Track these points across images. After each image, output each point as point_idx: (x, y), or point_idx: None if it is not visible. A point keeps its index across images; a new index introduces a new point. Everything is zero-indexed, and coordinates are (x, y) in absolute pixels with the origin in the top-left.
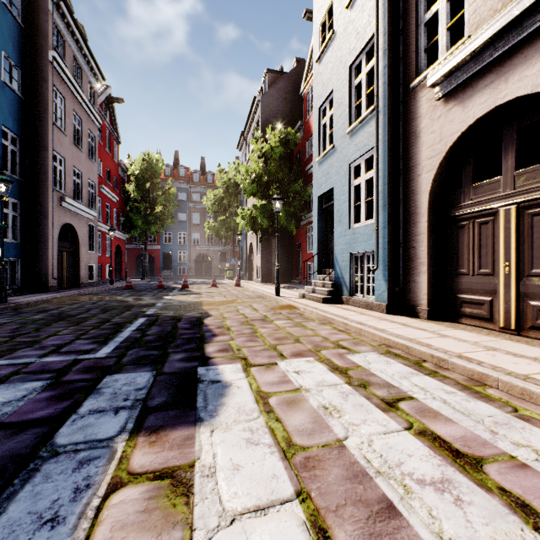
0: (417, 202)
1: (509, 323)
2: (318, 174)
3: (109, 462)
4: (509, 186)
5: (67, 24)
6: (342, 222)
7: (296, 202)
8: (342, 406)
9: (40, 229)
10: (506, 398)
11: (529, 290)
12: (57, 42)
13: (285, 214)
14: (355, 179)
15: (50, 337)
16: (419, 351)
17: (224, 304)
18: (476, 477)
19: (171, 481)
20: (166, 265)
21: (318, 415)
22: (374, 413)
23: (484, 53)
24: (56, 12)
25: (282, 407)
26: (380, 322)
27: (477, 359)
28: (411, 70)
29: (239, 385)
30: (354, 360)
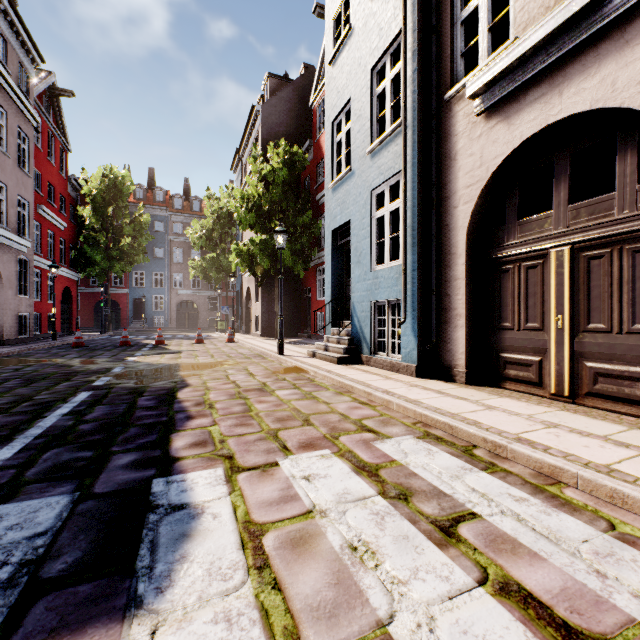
0: (452, 240)
1: (561, 389)
2: (332, 203)
3: None
4: (561, 223)
5: None
6: (362, 263)
7: (304, 239)
8: (377, 542)
9: None
10: (593, 504)
11: (585, 349)
12: None
13: (291, 253)
14: (377, 210)
15: None
16: (468, 433)
17: (209, 367)
18: None
19: None
20: (137, 314)
21: (342, 567)
22: (426, 551)
23: (535, 59)
24: None
25: (284, 553)
26: (411, 390)
27: (540, 442)
28: (445, 78)
29: (216, 511)
30: (386, 451)
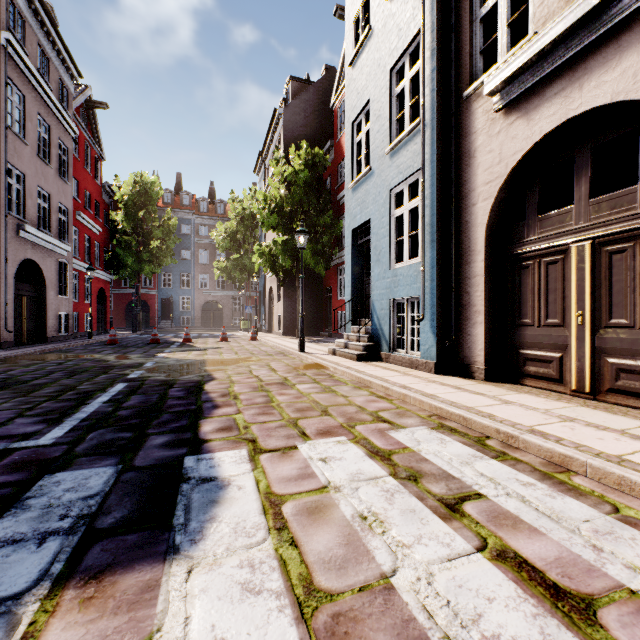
0: (471, 237)
1: (582, 385)
2: (352, 202)
3: None
4: (582, 218)
5: None
6: (381, 261)
7: (325, 238)
8: (386, 513)
9: None
10: (600, 490)
11: (607, 345)
12: (14, 22)
13: (312, 252)
14: (397, 208)
15: None
16: (481, 424)
17: (233, 363)
18: (592, 637)
19: None
20: (165, 314)
21: (353, 531)
22: (431, 523)
23: (554, 53)
24: None
25: (300, 519)
26: (429, 385)
27: (553, 434)
28: (464, 75)
29: (241, 483)
30: (399, 439)
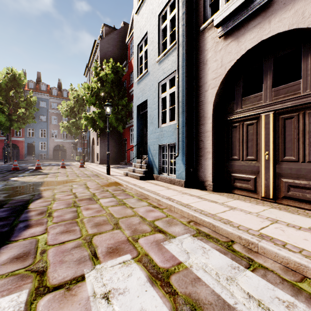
0: (205, 110)
1: (268, 194)
2: (137, 90)
3: None
4: (268, 99)
5: None
6: (154, 123)
7: (123, 112)
8: None
9: None
10: None
11: (282, 171)
12: None
13: (116, 119)
14: (162, 93)
15: None
16: (226, 231)
17: (62, 183)
18: None
19: None
20: (30, 152)
21: None
22: None
23: (254, 2)
24: None
25: None
26: (183, 196)
27: (276, 237)
28: (200, 18)
29: None
30: (173, 252)
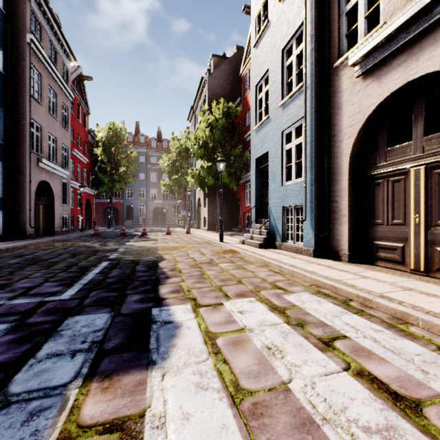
0: (339, 164)
1: (418, 266)
2: (255, 140)
3: (59, 413)
4: (418, 150)
5: (43, 12)
6: (276, 180)
7: (236, 164)
8: (283, 346)
9: (19, 185)
10: (428, 336)
11: (436, 238)
12: (35, 27)
13: (227, 174)
14: (287, 144)
15: (21, 279)
16: (346, 291)
17: (176, 249)
18: (419, 423)
19: (120, 434)
20: (129, 216)
21: (262, 356)
22: (313, 352)
23: (398, 37)
24: (33, 1)
25: (228, 347)
26: (309, 265)
27: (397, 298)
28: (334, 52)
29: (189, 325)
30: (290, 300)
